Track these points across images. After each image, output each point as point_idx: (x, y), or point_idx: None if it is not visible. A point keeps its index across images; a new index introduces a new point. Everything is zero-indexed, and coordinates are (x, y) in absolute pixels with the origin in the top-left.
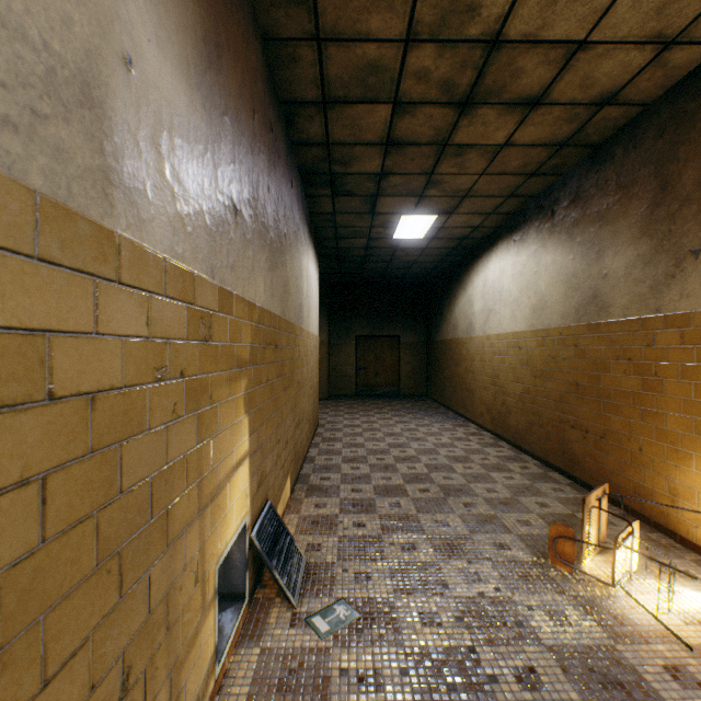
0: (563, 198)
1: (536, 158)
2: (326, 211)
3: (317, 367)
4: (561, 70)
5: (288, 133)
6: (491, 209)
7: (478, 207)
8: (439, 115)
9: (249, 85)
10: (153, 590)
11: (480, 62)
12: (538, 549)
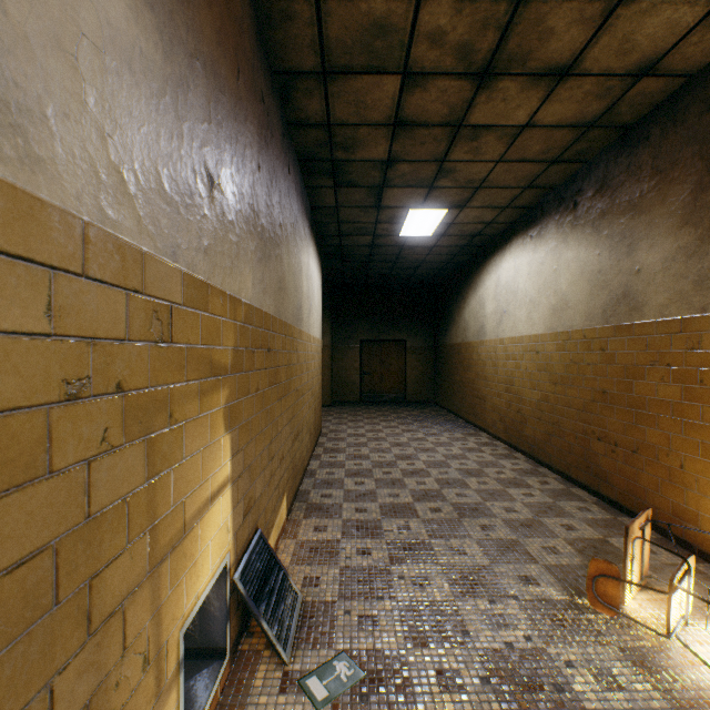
0: (588, 188)
1: (559, 142)
2: (328, 205)
3: (318, 372)
4: (597, 31)
5: (284, 111)
6: (506, 202)
7: (492, 200)
8: (454, 89)
9: (231, 36)
10: (61, 708)
11: (504, 21)
12: (570, 584)
